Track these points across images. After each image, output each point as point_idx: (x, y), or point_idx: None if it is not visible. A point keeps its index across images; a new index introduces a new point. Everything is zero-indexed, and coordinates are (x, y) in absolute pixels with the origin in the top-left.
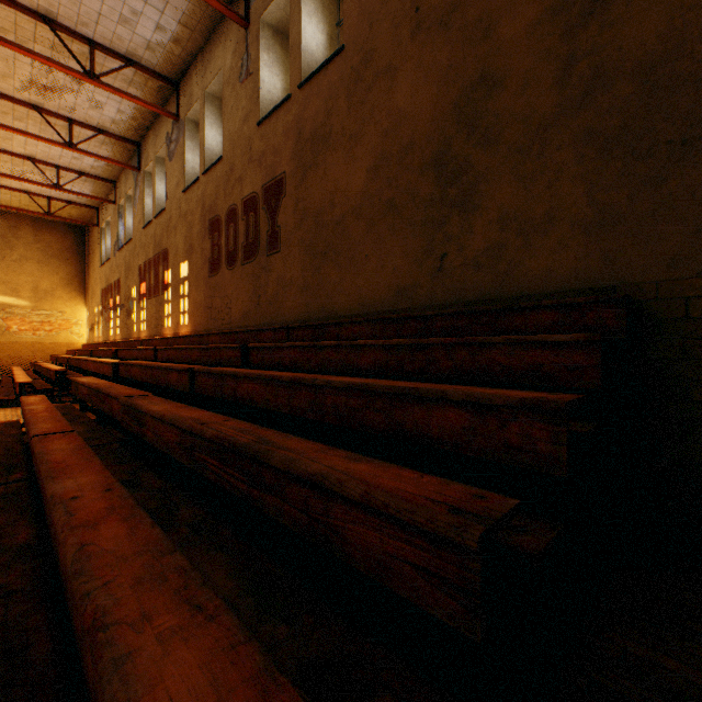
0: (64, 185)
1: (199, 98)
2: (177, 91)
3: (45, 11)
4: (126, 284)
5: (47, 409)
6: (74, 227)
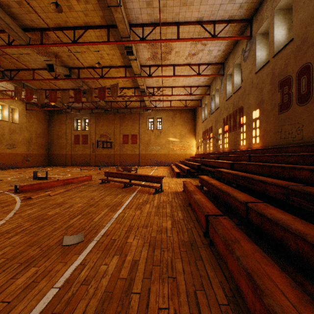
0: (192, 93)
1: (268, 17)
2: (250, 24)
3: (199, 19)
4: (215, 128)
5: (220, 184)
6: (191, 110)
